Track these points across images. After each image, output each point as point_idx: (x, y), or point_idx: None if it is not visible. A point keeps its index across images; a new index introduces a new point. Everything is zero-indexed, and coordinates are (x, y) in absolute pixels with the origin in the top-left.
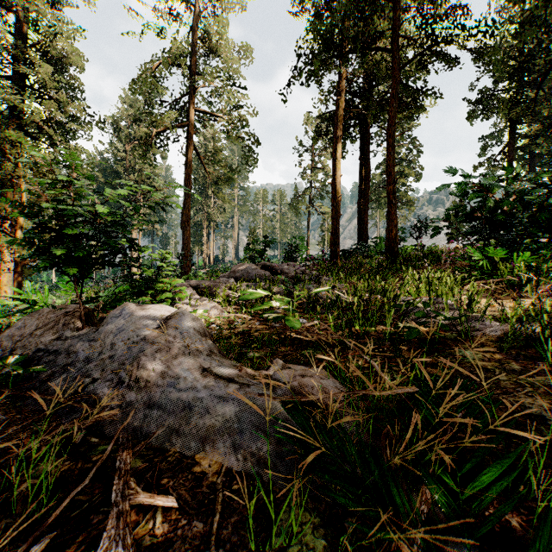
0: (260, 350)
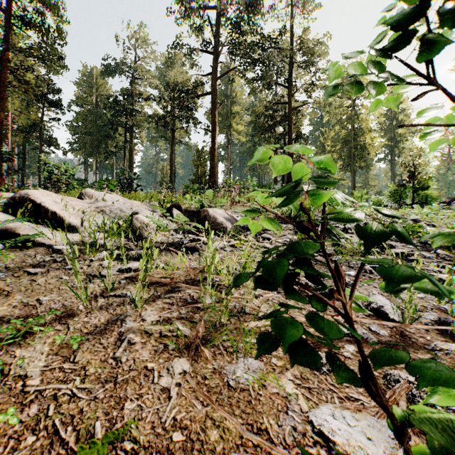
0: None
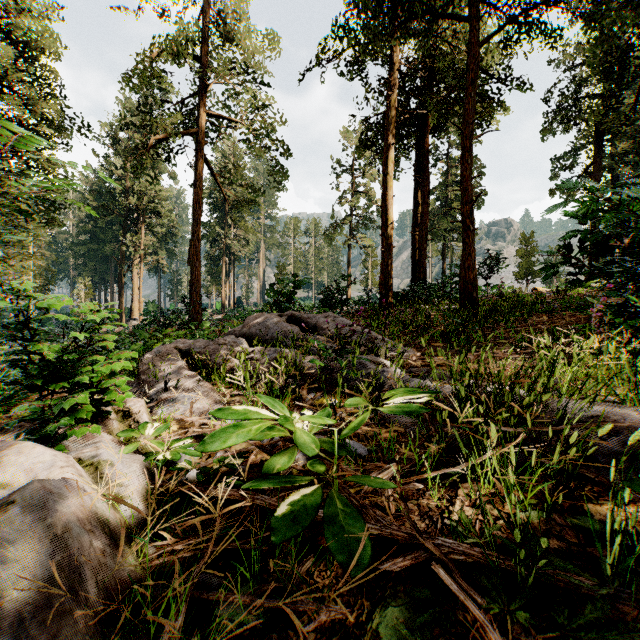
0: (256, 599)
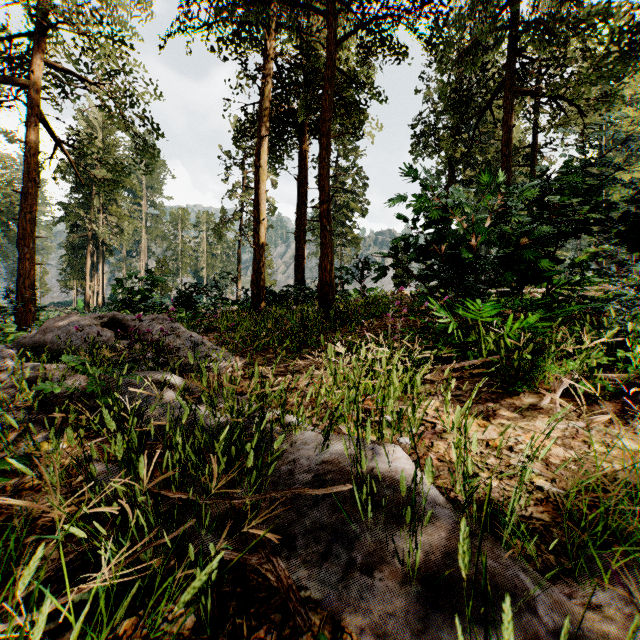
0: None
